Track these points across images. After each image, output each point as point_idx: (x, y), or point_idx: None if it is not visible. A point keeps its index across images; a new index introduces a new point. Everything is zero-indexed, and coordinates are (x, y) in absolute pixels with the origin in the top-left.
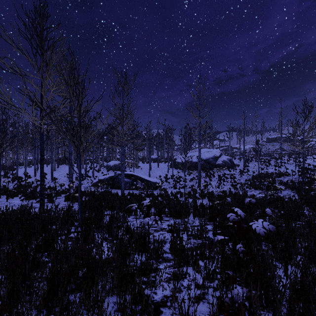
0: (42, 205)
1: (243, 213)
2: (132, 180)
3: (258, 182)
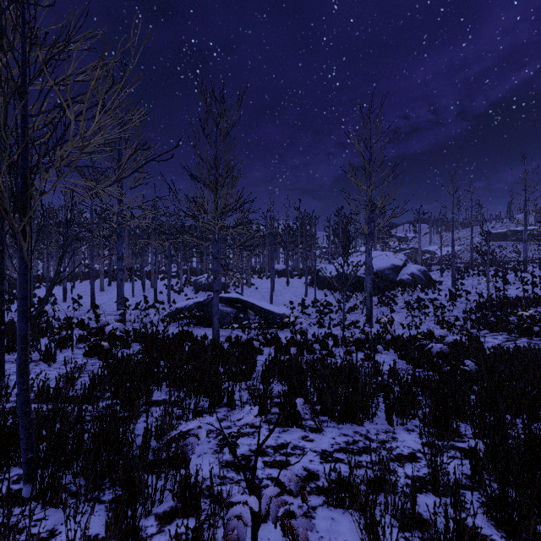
0: None
1: None
2: (237, 310)
3: (496, 317)
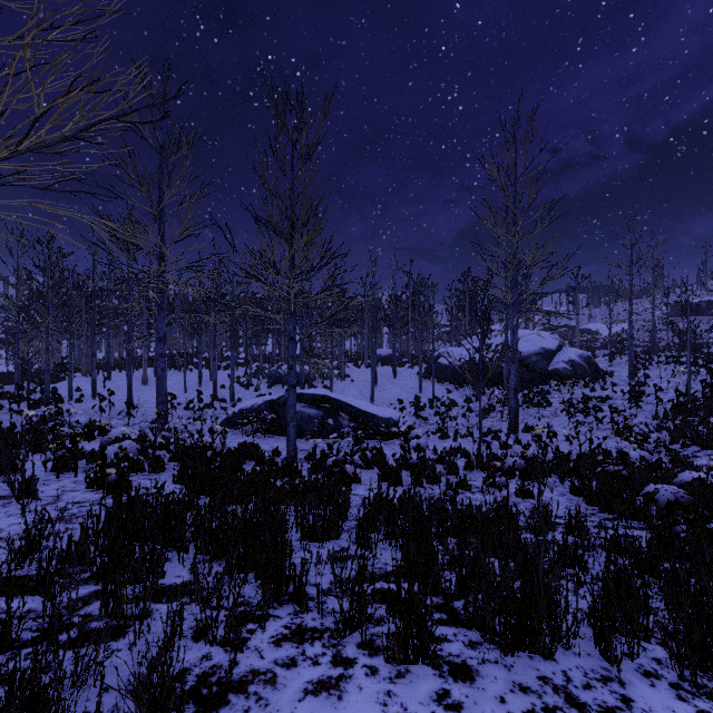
0: None
1: None
2: (324, 412)
3: (709, 427)
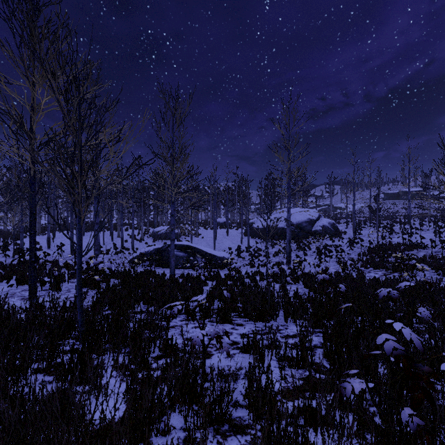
0: (32, 296)
1: (416, 336)
2: (187, 254)
3: (380, 258)
